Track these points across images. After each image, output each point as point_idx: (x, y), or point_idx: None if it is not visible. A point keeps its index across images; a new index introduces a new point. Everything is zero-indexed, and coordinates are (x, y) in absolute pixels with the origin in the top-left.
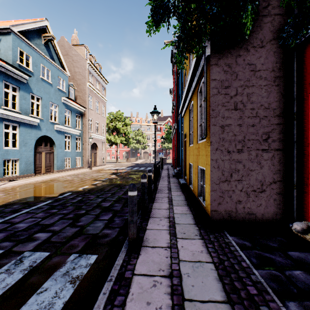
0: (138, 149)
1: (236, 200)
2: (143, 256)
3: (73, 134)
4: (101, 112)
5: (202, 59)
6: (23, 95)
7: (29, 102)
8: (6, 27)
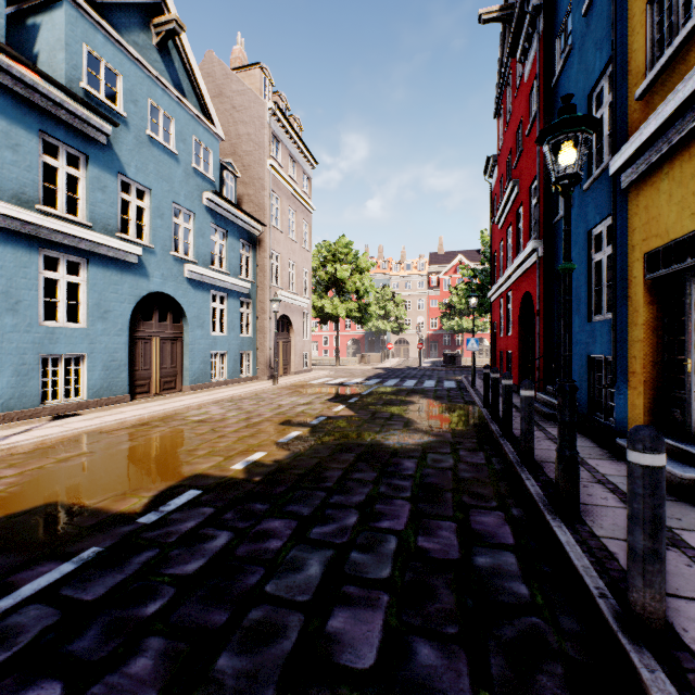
0: (385, 333)
1: None
2: None
3: (232, 292)
4: (301, 238)
5: None
6: (98, 179)
7: (116, 200)
8: None
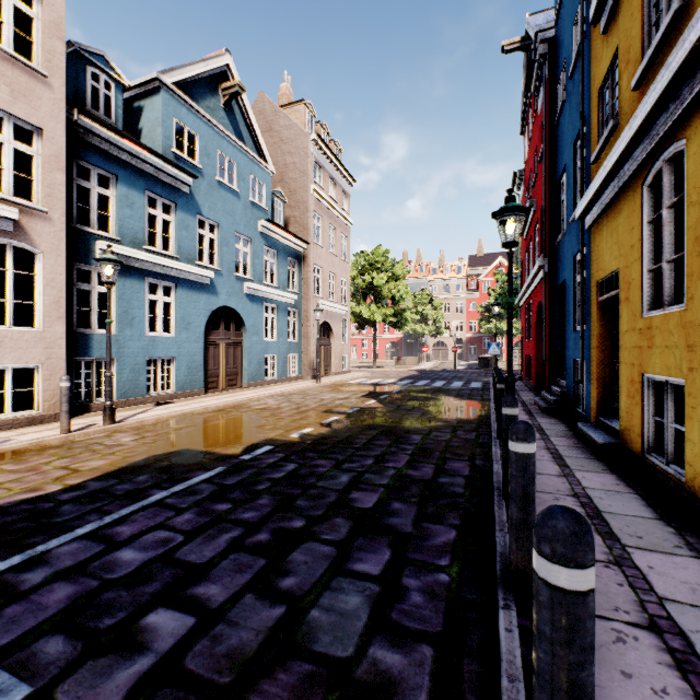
0: (422, 336)
1: None
2: None
3: (281, 304)
4: (340, 251)
5: None
6: (183, 220)
7: (195, 236)
8: (152, 78)
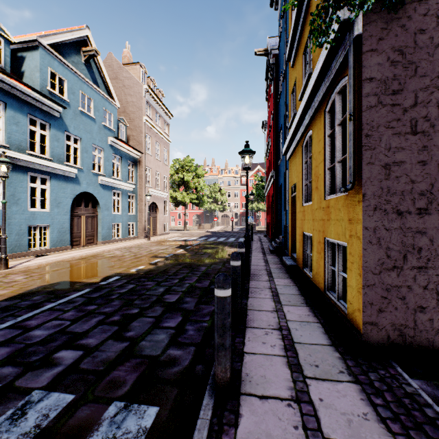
0: (215, 211)
1: (415, 305)
2: (246, 422)
3: (124, 190)
4: (163, 159)
5: (342, 47)
6: (55, 135)
7: (64, 145)
8: (32, 39)
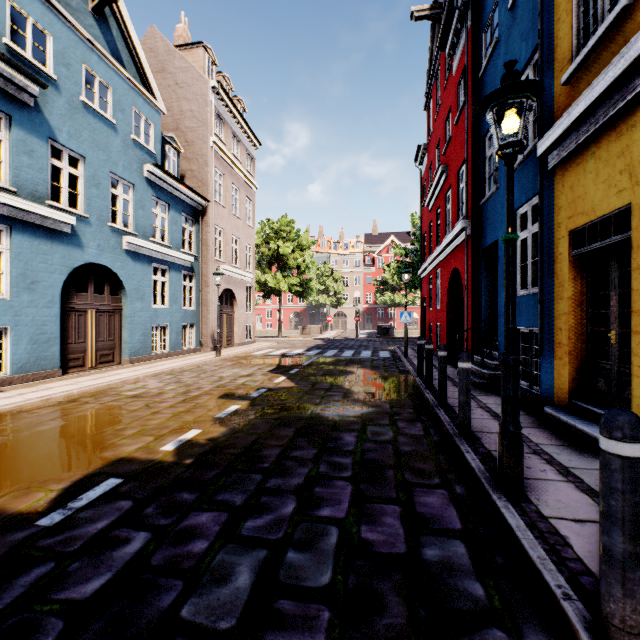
0: (324, 306)
1: None
2: None
3: (174, 265)
4: (244, 215)
5: None
6: (24, 142)
7: (45, 166)
8: None
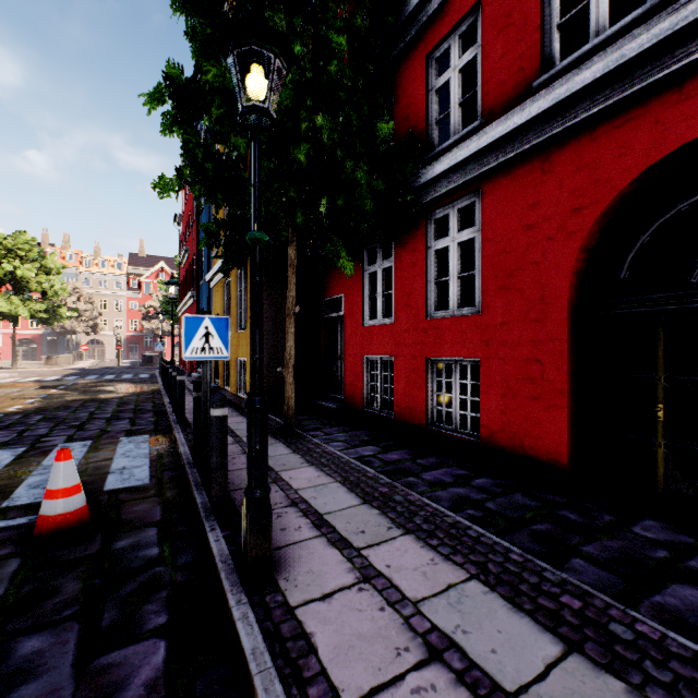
0: (74, 333)
1: (273, 385)
2: None
3: None
4: None
5: None
6: None
7: None
8: None
